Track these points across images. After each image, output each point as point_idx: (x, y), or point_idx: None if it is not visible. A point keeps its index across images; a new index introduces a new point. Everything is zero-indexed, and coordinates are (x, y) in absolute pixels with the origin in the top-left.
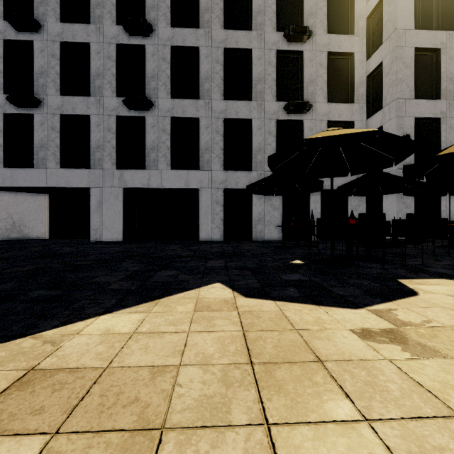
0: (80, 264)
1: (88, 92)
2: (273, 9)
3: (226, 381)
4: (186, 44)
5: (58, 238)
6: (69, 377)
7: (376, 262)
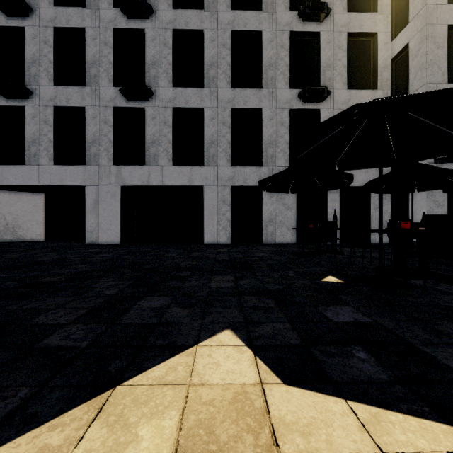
0: (45, 281)
1: (83, 82)
2: None
3: None
4: (189, 27)
5: (54, 240)
6: None
7: (439, 280)
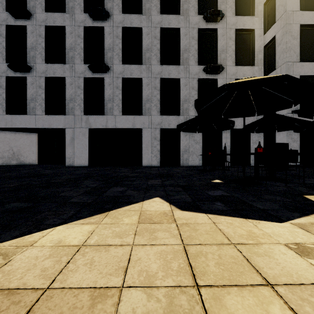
0: (53, 182)
1: (64, 61)
2: None
3: (173, 313)
4: (133, 25)
5: (44, 164)
6: (5, 301)
7: (278, 181)
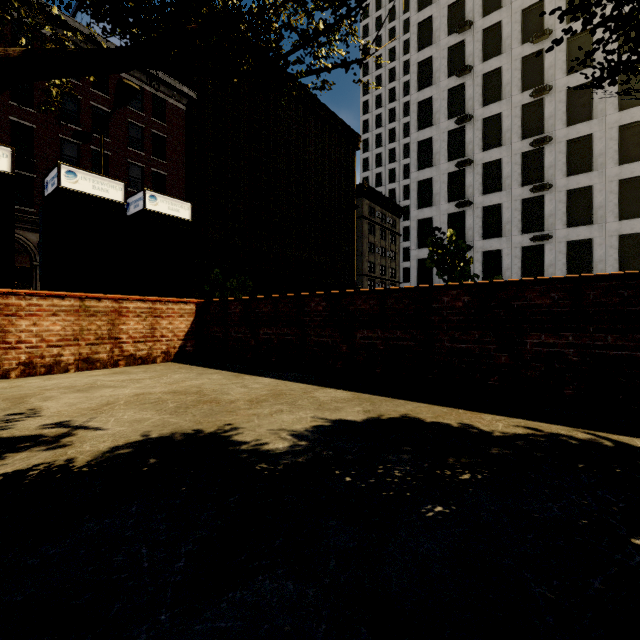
0: None
1: (498, 234)
2: None
3: None
4: (579, 186)
5: None
6: None
7: None
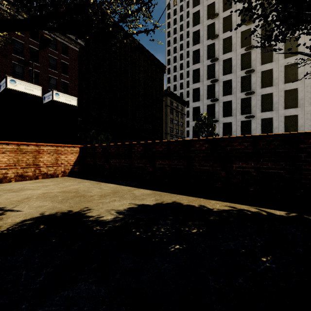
0: None
1: (230, 114)
2: (309, 70)
3: None
4: (267, 93)
5: None
6: None
7: None
